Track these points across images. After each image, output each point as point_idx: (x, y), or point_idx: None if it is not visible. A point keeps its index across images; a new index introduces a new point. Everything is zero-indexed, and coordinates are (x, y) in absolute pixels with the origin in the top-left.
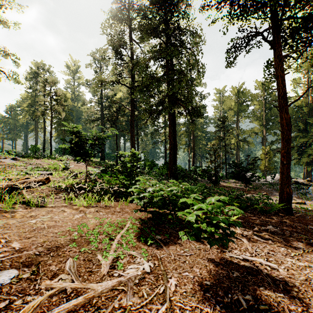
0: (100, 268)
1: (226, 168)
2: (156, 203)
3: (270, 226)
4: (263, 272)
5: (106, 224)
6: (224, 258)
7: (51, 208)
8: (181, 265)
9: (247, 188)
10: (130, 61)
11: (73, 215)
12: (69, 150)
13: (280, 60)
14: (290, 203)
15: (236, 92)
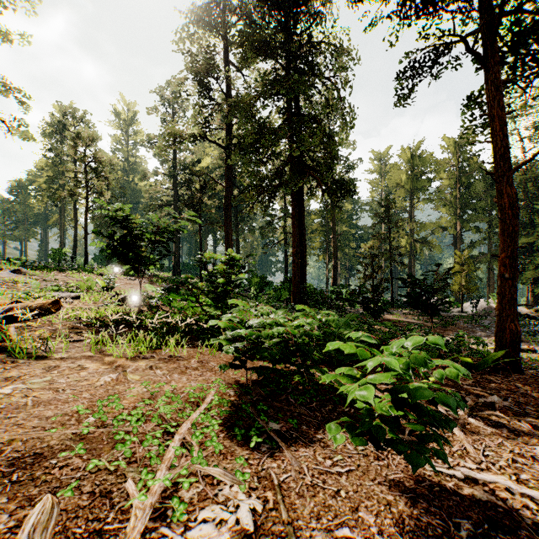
0: (125, 519)
1: (392, 289)
2: (270, 351)
3: (494, 397)
4: (524, 516)
5: (163, 396)
6: (423, 477)
7: (58, 360)
8: (329, 503)
9: (429, 323)
10: (225, 101)
11: (99, 376)
12: (109, 253)
13: (498, 88)
14: (517, 351)
15: (409, 156)
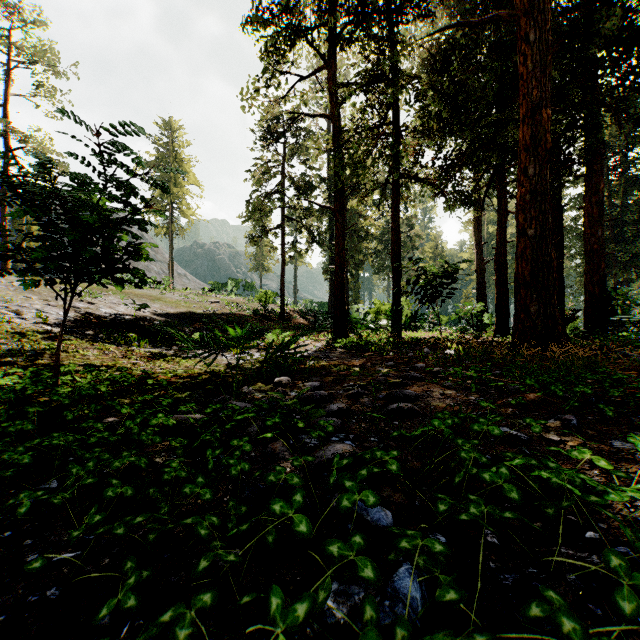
0: None
1: None
2: None
3: None
4: None
5: None
6: None
7: None
8: None
9: None
10: None
11: None
12: None
13: None
14: None
15: None
